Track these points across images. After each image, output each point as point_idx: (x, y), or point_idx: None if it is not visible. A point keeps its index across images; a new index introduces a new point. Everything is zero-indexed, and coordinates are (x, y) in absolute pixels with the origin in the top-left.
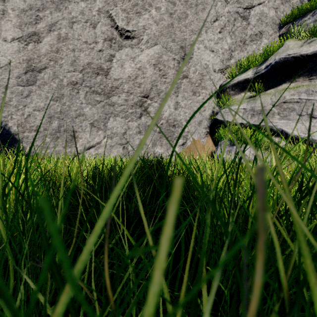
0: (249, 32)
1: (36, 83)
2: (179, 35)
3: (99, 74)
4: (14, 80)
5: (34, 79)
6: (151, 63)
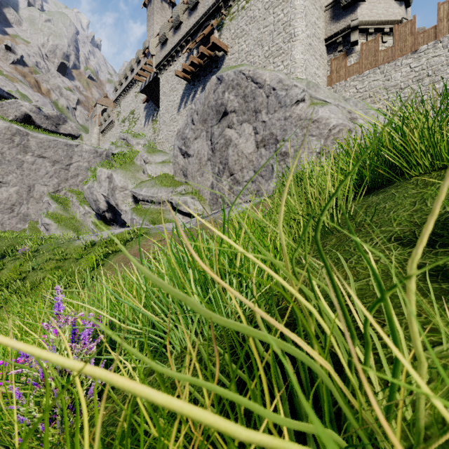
0: (70, 175)
1: None
2: (27, 182)
3: None
4: None
5: None
6: (15, 192)
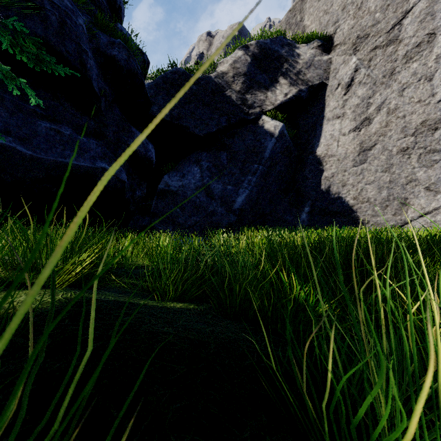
0: None
1: (367, 161)
2: None
3: (437, 128)
4: (350, 164)
5: (365, 158)
6: None
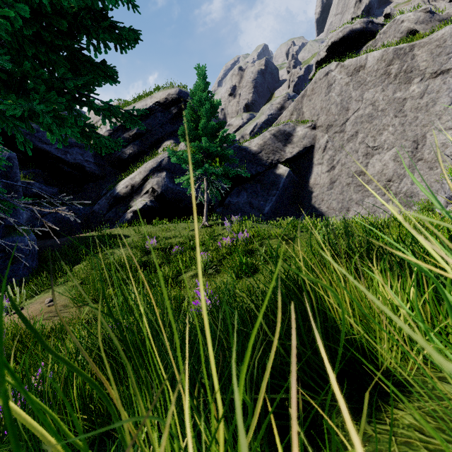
0: None
1: (333, 188)
2: (411, 135)
3: (360, 175)
4: (326, 189)
5: (332, 187)
6: (391, 159)
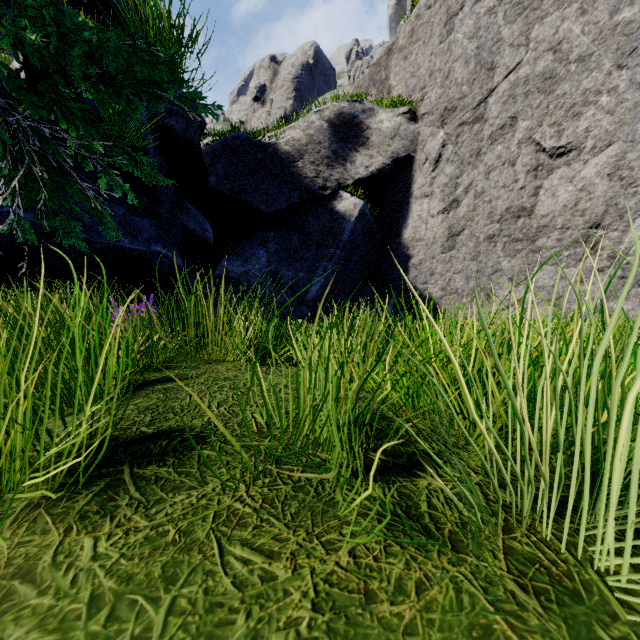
0: None
1: (455, 247)
2: None
3: (520, 216)
4: (439, 250)
5: (454, 244)
6: (603, 174)
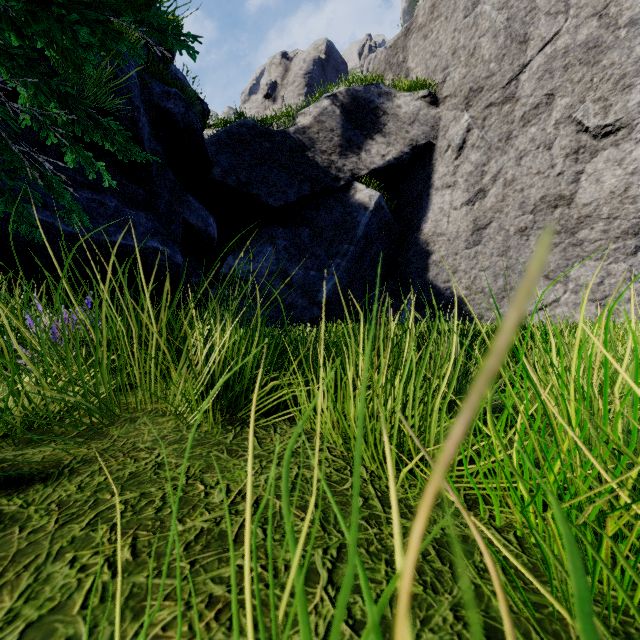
0: None
1: (481, 242)
2: None
3: (557, 206)
4: (462, 245)
5: (479, 239)
6: None
